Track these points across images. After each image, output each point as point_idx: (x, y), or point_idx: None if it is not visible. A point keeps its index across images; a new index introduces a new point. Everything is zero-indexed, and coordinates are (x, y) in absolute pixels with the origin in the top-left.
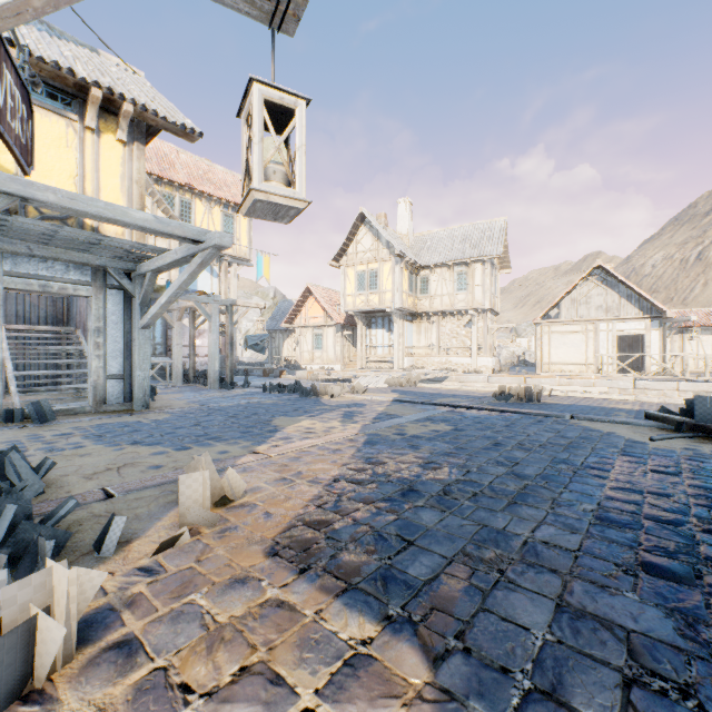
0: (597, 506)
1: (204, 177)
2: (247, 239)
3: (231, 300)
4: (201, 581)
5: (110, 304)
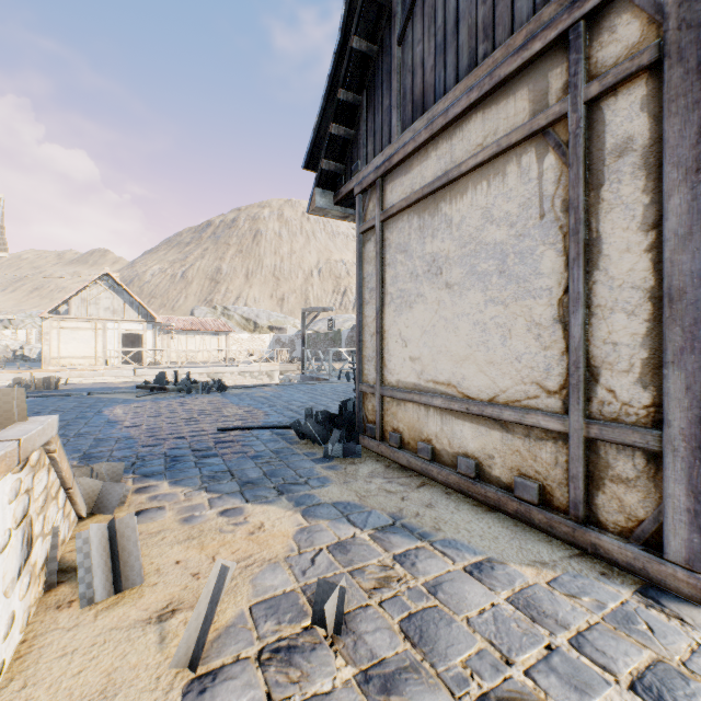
0: (109, 420)
1: None
2: None
3: None
4: None
5: None
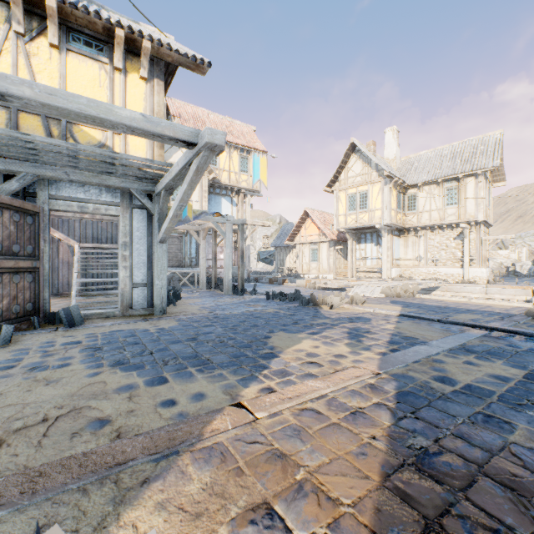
0: None
1: (226, 130)
2: None
3: (242, 220)
4: None
5: (135, 221)
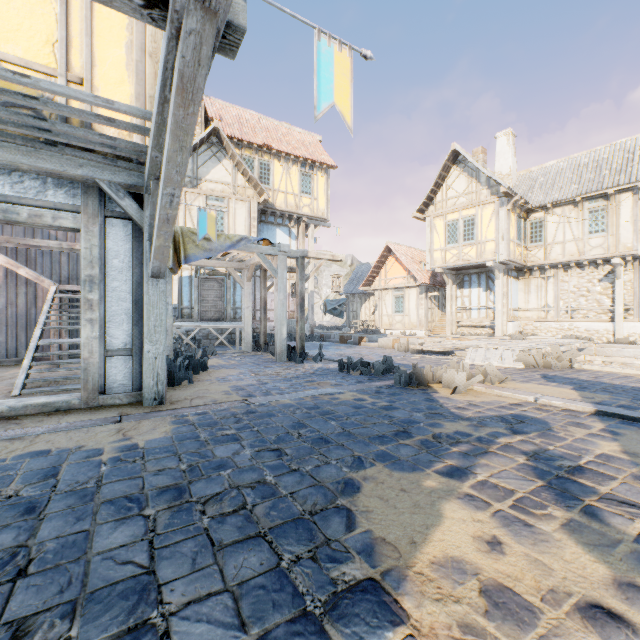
0: None
1: (282, 139)
2: (324, 198)
3: (301, 251)
4: None
5: (111, 241)
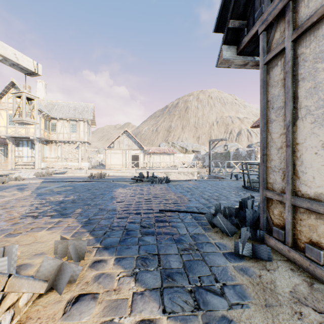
0: (112, 196)
1: None
2: None
3: None
4: (2, 226)
5: None
